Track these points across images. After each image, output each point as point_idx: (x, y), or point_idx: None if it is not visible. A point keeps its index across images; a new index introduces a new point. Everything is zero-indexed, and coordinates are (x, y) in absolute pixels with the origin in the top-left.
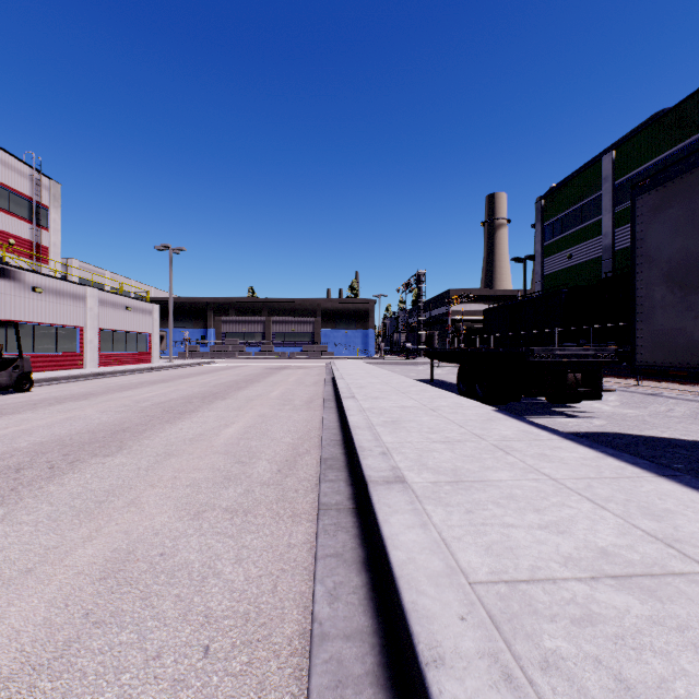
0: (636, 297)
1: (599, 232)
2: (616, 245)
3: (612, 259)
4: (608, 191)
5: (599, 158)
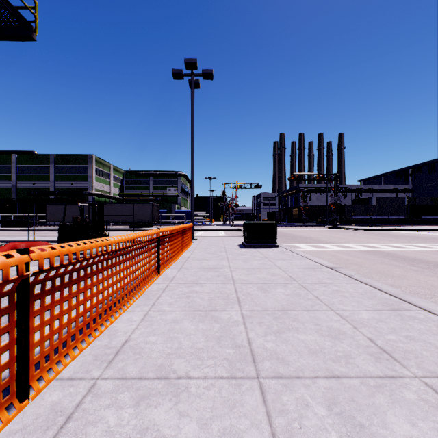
0: (47, 214)
1: (11, 179)
2: (18, 185)
3: (16, 190)
4: (15, 167)
5: (11, 154)
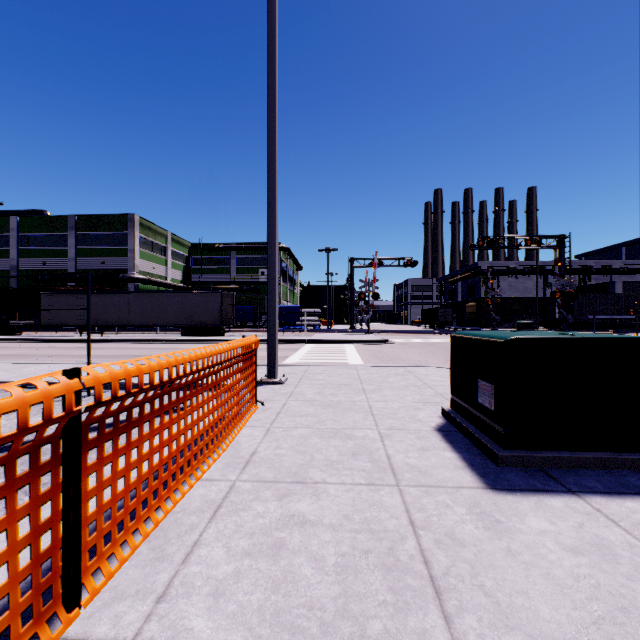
0: (41, 312)
1: (9, 256)
2: (20, 266)
3: (18, 273)
4: (16, 237)
5: (9, 216)
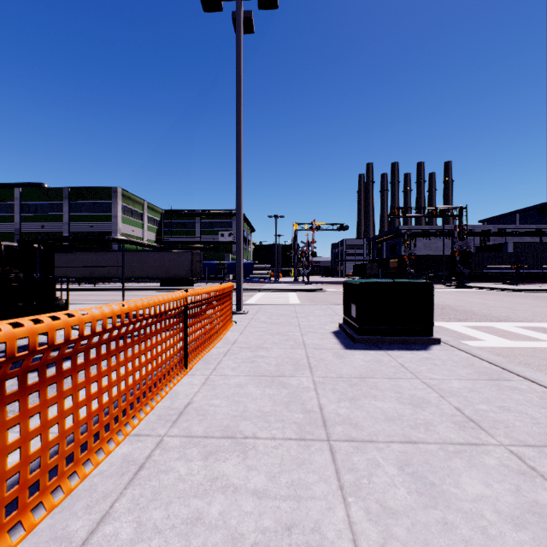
0: None
1: (13, 220)
2: (23, 229)
3: (21, 235)
4: (19, 205)
5: (14, 188)
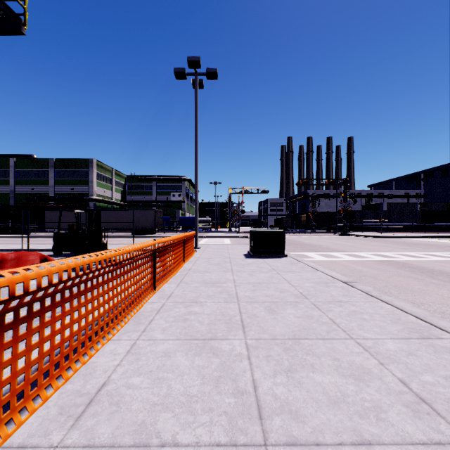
0: (45, 221)
1: (9, 184)
2: (16, 191)
3: (15, 195)
4: (13, 171)
5: (9, 158)
